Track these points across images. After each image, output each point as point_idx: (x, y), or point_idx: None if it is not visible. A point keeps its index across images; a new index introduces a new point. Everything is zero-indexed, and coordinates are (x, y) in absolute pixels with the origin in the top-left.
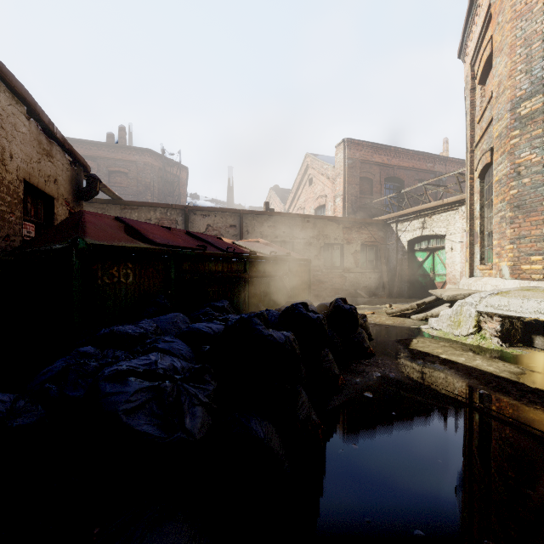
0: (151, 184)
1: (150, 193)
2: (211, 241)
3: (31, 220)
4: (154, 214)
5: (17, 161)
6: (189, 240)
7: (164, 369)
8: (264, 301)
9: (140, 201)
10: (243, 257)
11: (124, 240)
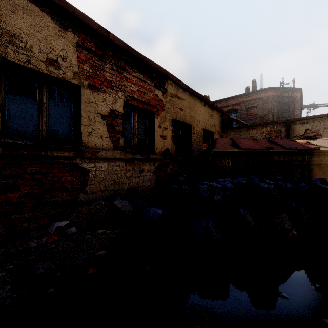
0: (272, 108)
1: (270, 114)
2: (281, 144)
3: (206, 143)
4: (265, 129)
5: (201, 123)
6: (267, 144)
7: (214, 185)
8: (327, 181)
9: (264, 120)
10: (302, 152)
11: (228, 148)
